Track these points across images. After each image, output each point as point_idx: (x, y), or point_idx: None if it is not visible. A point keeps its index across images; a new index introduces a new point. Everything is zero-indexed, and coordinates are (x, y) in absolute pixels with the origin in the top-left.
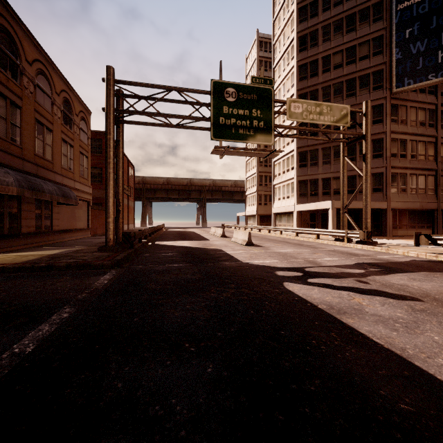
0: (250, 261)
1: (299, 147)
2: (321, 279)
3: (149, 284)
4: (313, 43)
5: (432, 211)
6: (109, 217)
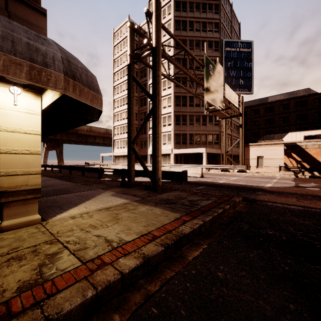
0: (267, 185)
1: (175, 111)
2: None
3: None
4: None
5: (230, 155)
6: (160, 156)
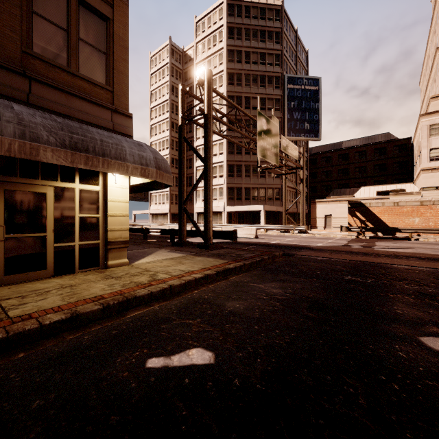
0: (317, 245)
1: (228, 160)
2: (375, 247)
3: (355, 256)
4: (239, 83)
5: (294, 213)
6: (211, 216)
